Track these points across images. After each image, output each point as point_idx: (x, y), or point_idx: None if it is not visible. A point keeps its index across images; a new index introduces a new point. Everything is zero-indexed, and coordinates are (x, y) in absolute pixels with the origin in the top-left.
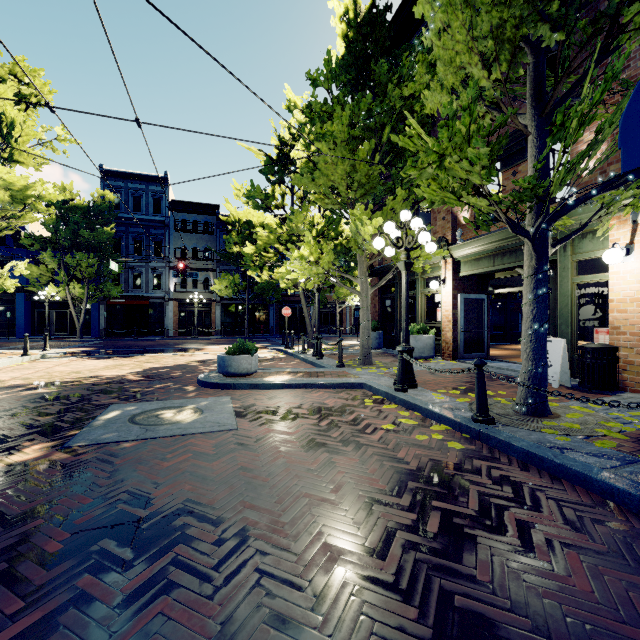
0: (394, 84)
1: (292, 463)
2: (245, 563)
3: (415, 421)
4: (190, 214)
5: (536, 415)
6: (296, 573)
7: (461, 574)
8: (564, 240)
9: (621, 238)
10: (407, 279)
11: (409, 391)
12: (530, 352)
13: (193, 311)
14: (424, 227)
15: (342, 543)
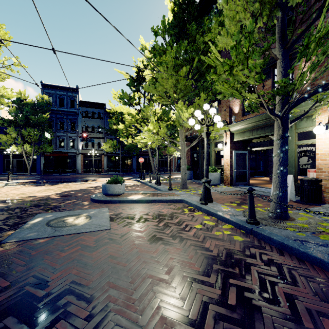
0: (199, 36)
1: (142, 252)
2: None
3: (213, 222)
4: (90, 108)
5: (281, 219)
6: None
7: None
8: (296, 120)
9: (323, 120)
10: (207, 142)
11: (208, 204)
12: (278, 183)
13: (92, 160)
14: (217, 113)
15: (173, 316)
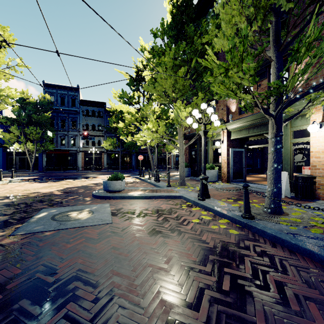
0: (197, 37)
1: (142, 244)
2: (111, 316)
3: (210, 217)
4: (90, 107)
5: (276, 214)
6: (143, 323)
7: (247, 321)
8: (290, 119)
9: (317, 119)
10: (205, 140)
11: (206, 200)
12: (272, 179)
13: (92, 157)
14: (214, 112)
15: (172, 299)
